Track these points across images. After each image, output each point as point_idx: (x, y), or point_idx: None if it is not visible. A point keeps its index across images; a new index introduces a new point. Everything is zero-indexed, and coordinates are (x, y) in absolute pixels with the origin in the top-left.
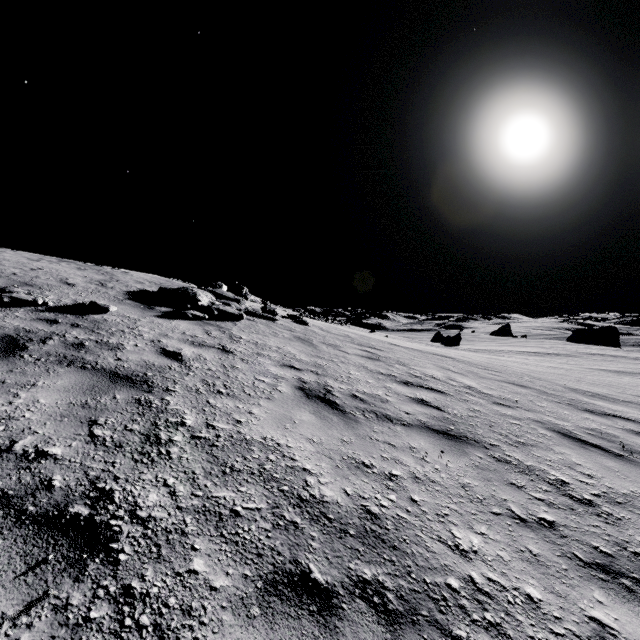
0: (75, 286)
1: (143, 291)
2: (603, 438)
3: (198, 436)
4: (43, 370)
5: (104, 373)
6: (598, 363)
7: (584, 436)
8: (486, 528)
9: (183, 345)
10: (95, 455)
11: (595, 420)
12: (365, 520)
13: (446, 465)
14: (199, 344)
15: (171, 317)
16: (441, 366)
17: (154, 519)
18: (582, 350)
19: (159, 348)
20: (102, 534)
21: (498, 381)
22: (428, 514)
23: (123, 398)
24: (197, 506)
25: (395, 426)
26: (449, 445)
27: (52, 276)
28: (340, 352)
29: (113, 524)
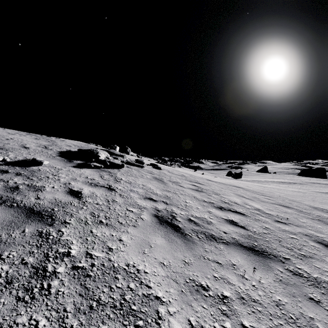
0: (29, 148)
1: (69, 151)
2: None
3: (77, 266)
4: None
5: (23, 210)
6: (318, 188)
7: None
8: None
9: (84, 186)
10: None
11: None
12: None
13: (260, 281)
14: (94, 185)
15: (81, 167)
16: (238, 194)
17: None
18: (307, 180)
19: (68, 189)
20: None
21: (272, 204)
22: None
23: (30, 231)
24: None
25: (219, 245)
26: (257, 260)
27: (17, 143)
28: (179, 187)
29: None
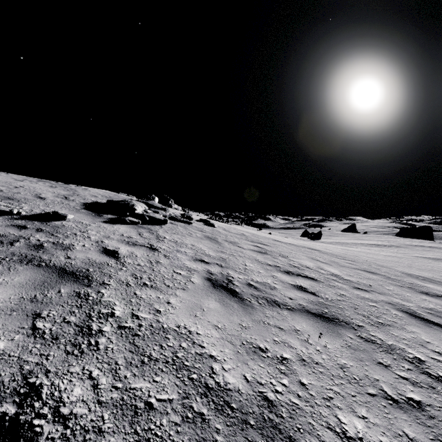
0: (45, 199)
1: (96, 203)
2: (440, 316)
3: (124, 326)
4: (5, 268)
5: (54, 270)
6: (420, 252)
7: (426, 315)
8: (366, 411)
9: (120, 245)
10: (33, 348)
11: (431, 301)
12: (263, 408)
13: (325, 346)
14: (133, 243)
15: (114, 222)
16: (312, 257)
17: (75, 416)
18: (407, 242)
19: (101, 247)
20: (23, 437)
21: (354, 269)
22: (316, 398)
23: (66, 292)
24: (116, 399)
25: (282, 310)
26: (325, 327)
27: (29, 192)
28: (238, 248)
29: (35, 424)
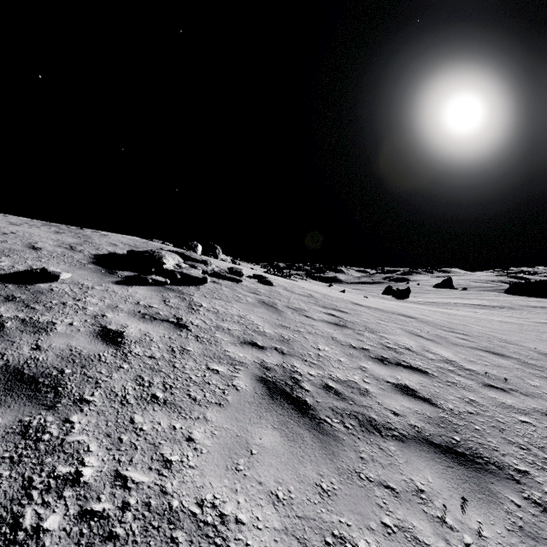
0: (40, 250)
1: (112, 254)
2: None
3: (91, 511)
4: None
5: (2, 374)
6: (543, 316)
7: None
8: None
9: (130, 320)
10: None
11: None
12: None
13: (479, 533)
14: (150, 317)
15: (130, 283)
16: (409, 331)
17: None
18: (522, 302)
19: (98, 326)
20: None
21: (472, 349)
22: None
23: (4, 424)
24: None
25: (386, 442)
26: (466, 479)
27: (21, 240)
28: (306, 318)
29: None
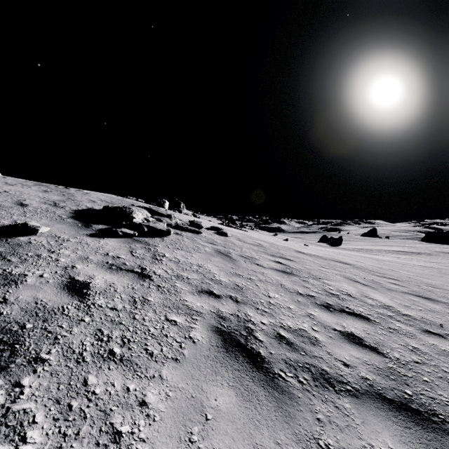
0: (27, 206)
1: (90, 209)
2: None
3: None
4: None
5: None
6: None
7: None
8: None
9: (98, 271)
10: None
11: None
12: None
13: None
14: (117, 268)
15: (103, 235)
16: (347, 277)
17: None
18: (437, 249)
19: (67, 278)
20: None
21: (405, 294)
22: None
23: None
24: None
25: (341, 399)
26: (426, 442)
27: (11, 198)
28: (257, 266)
29: None
